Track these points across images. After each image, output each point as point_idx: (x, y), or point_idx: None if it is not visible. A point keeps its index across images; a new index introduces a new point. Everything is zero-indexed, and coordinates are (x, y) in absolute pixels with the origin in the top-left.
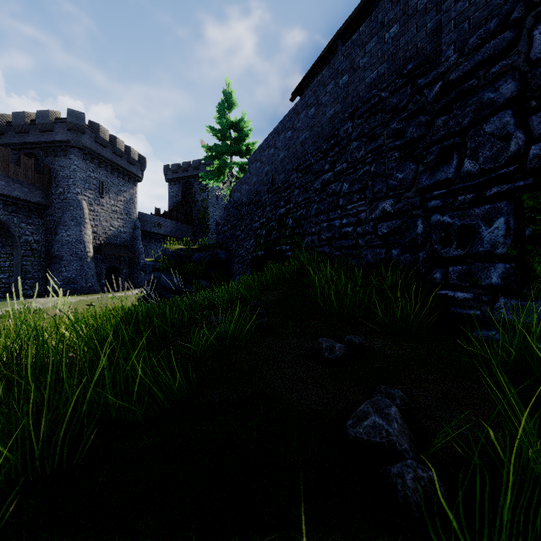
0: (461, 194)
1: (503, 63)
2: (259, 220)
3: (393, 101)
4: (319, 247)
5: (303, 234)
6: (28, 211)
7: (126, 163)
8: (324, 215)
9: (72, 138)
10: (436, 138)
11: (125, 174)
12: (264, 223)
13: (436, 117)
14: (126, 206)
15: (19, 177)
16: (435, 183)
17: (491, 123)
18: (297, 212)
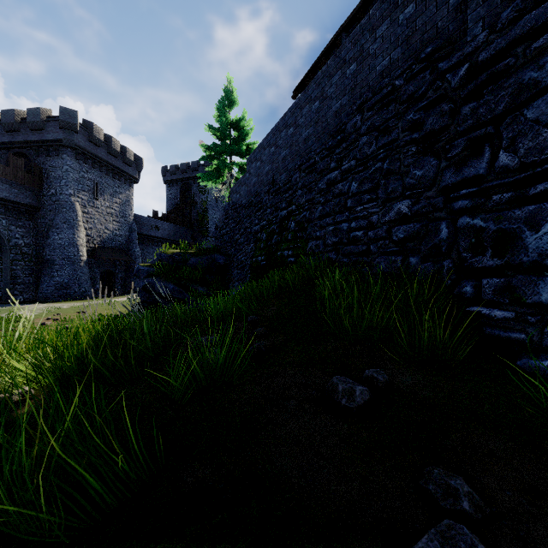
0: (495, 193)
1: None
2: (259, 223)
3: (409, 90)
4: (324, 253)
5: (307, 238)
6: (18, 213)
7: (122, 164)
8: (330, 218)
9: (64, 137)
10: (463, 128)
11: (121, 175)
12: (264, 226)
13: (462, 104)
14: (122, 208)
15: (8, 178)
16: (463, 180)
17: (535, 108)
18: (299, 214)
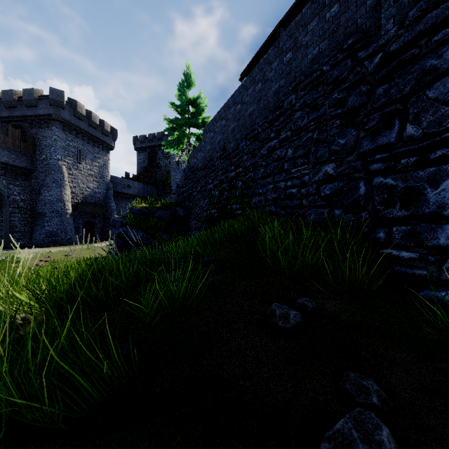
0: (403, 158)
1: (446, 31)
2: (212, 182)
3: (334, 74)
4: (265, 206)
5: (251, 195)
6: (15, 175)
7: (100, 134)
8: (270, 178)
9: (53, 112)
10: (377, 105)
11: (99, 143)
12: (216, 185)
13: (377, 86)
14: (100, 171)
15: (8, 146)
16: (377, 147)
17: (435, 89)
18: (245, 175)
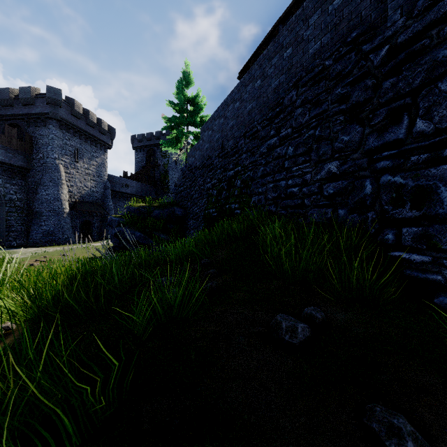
0: (413, 155)
1: None
2: (210, 181)
3: (337, 68)
4: (265, 206)
5: (251, 194)
6: (12, 173)
7: (98, 133)
8: (270, 177)
9: (50, 110)
10: (384, 100)
11: (97, 142)
12: (215, 184)
13: (383, 79)
14: (98, 169)
15: (4, 144)
16: (384, 143)
17: None
18: (244, 174)
